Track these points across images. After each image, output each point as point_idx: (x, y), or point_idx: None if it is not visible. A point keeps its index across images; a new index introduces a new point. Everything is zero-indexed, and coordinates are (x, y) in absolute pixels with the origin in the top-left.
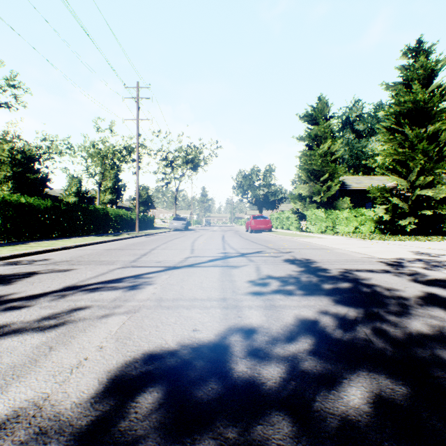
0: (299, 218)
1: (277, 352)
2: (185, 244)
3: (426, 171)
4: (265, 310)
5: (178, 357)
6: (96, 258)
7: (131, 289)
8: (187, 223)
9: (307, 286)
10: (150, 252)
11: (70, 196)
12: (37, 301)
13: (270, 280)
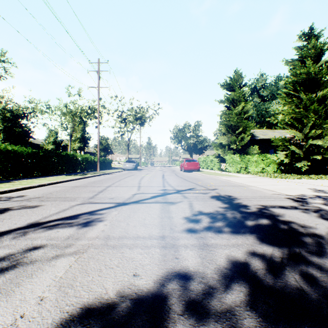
0: (220, 161)
1: (214, 305)
2: (133, 182)
3: (316, 126)
4: (199, 250)
5: (116, 314)
6: (62, 195)
7: (84, 226)
8: (136, 164)
9: (233, 222)
10: (105, 189)
11: (49, 145)
12: (0, 239)
13: (202, 216)
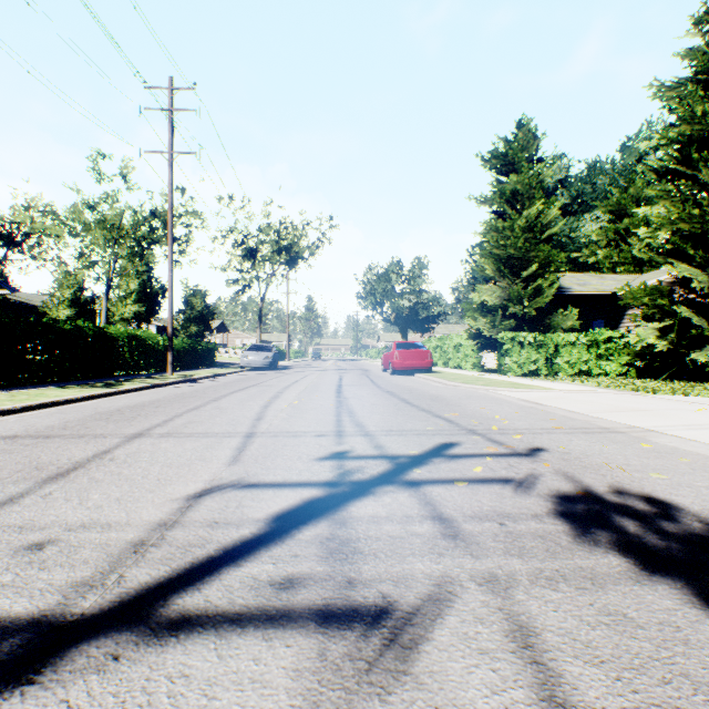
0: (480, 347)
1: None
2: (241, 414)
3: None
4: None
5: None
6: None
7: None
8: (274, 356)
9: None
10: (103, 455)
11: (60, 307)
12: None
13: None
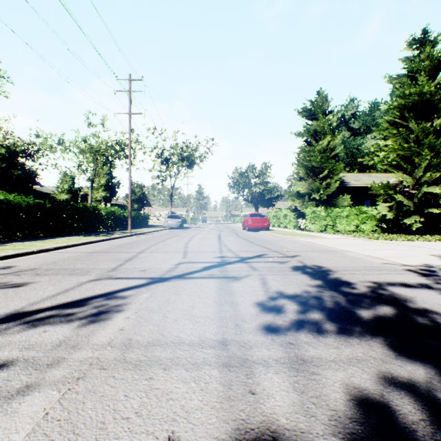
0: (297, 216)
1: None
2: (177, 246)
3: (433, 167)
4: (291, 372)
5: None
6: (70, 265)
7: (92, 321)
8: (182, 221)
9: (337, 313)
10: (136, 256)
11: (62, 194)
12: None
13: (284, 302)
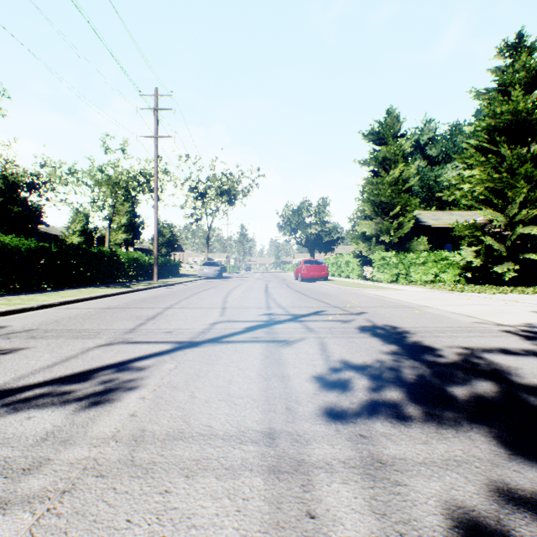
0: (362, 263)
1: None
2: (214, 300)
3: (530, 202)
4: (365, 481)
5: None
6: (77, 325)
7: (94, 402)
8: (220, 269)
9: (422, 391)
10: (161, 313)
11: (74, 236)
12: None
13: (350, 375)
